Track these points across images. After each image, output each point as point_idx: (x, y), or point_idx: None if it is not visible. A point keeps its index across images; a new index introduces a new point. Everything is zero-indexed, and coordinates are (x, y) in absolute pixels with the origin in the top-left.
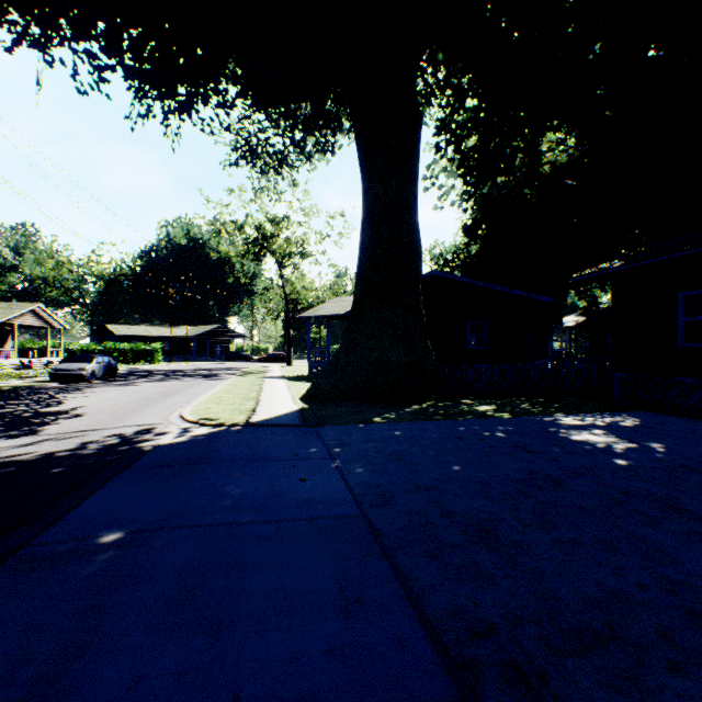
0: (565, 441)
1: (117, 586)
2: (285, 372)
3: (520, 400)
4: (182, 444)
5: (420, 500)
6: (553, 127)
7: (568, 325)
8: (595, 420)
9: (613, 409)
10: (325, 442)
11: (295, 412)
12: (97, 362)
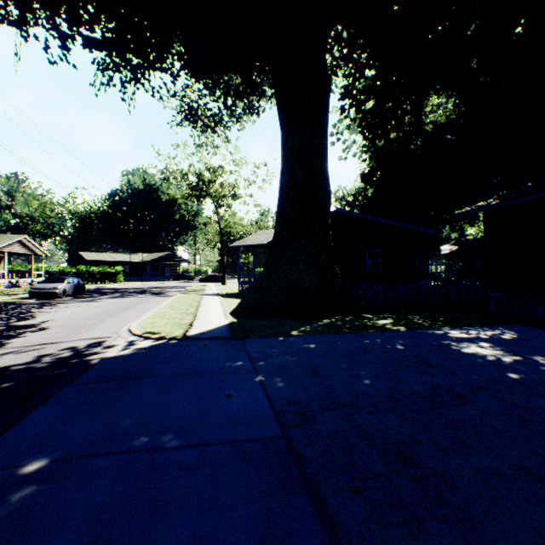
0: (458, 354)
1: (19, 539)
2: (220, 290)
3: (411, 315)
4: (125, 357)
5: (338, 419)
6: (437, 91)
7: (444, 252)
8: (478, 333)
9: (491, 323)
10: (250, 355)
11: (225, 326)
12: (67, 282)
